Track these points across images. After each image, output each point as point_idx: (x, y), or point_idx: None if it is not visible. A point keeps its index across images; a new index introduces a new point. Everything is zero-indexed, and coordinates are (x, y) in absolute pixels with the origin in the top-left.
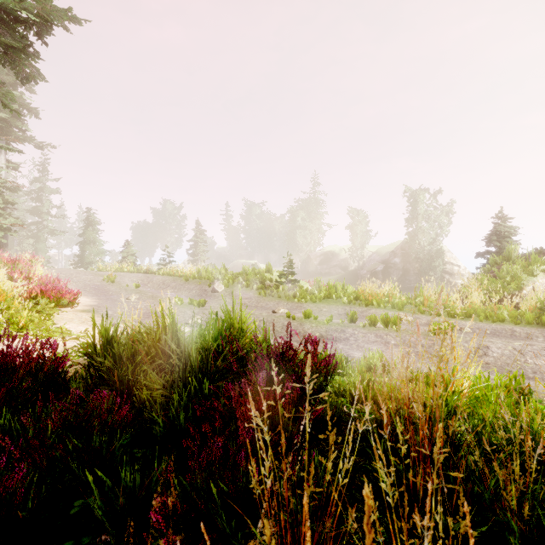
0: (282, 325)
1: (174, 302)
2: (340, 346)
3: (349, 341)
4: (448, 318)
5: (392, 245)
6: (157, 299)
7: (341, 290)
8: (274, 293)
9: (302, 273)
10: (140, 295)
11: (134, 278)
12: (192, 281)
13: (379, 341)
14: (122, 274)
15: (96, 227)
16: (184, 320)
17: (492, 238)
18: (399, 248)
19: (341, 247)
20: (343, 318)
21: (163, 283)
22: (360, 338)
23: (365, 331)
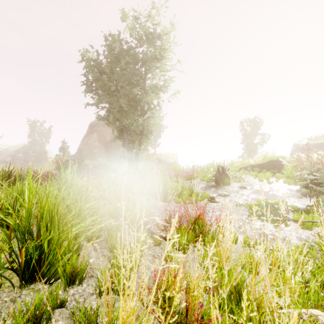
0: None
1: None
2: None
3: None
4: None
5: (18, 146)
6: None
7: None
8: None
9: None
10: None
11: None
12: None
13: None
14: None
15: None
16: None
17: (61, 149)
18: (22, 148)
19: None
20: None
21: None
22: None
23: None
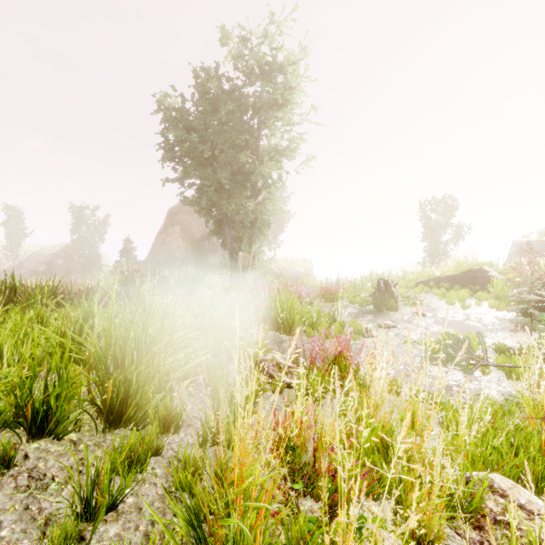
0: None
1: None
2: None
3: None
4: None
5: (56, 247)
6: None
7: None
8: None
9: None
10: None
11: None
12: None
13: None
14: None
15: None
16: None
17: (123, 252)
18: (63, 251)
19: None
20: None
21: None
22: None
23: None
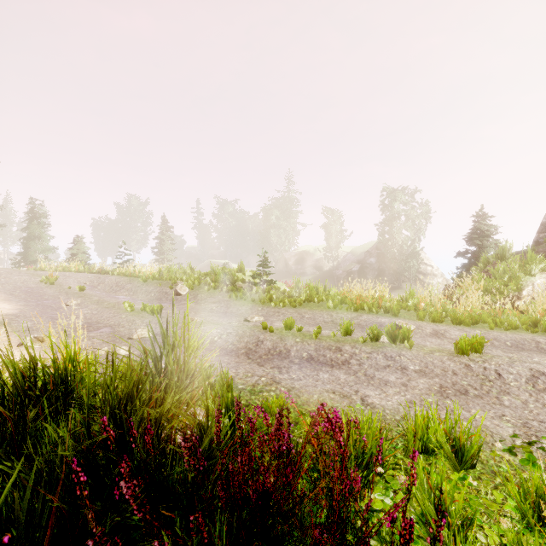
0: (256, 341)
1: (124, 308)
2: (341, 376)
3: (351, 365)
4: (452, 325)
5: (367, 245)
6: (104, 304)
7: (323, 292)
8: (247, 296)
9: (276, 274)
10: (84, 299)
11: (81, 278)
12: (152, 282)
13: (392, 365)
14: (67, 274)
15: (42, 221)
16: (128, 334)
17: (473, 236)
18: (375, 248)
19: (315, 247)
20: (331, 328)
21: (116, 284)
22: (365, 361)
23: (369, 350)
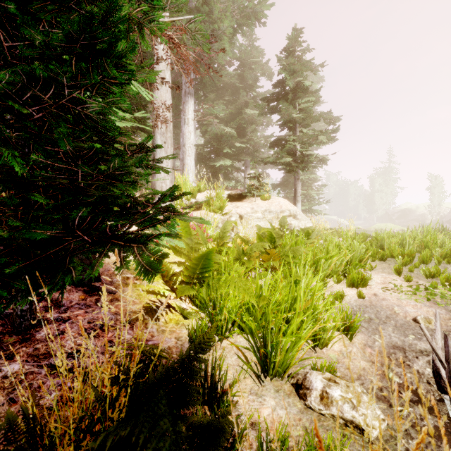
0: None
1: None
2: None
3: None
4: None
5: None
6: None
7: None
8: None
9: None
10: None
11: None
12: None
13: None
14: None
15: None
16: None
17: None
18: None
19: (417, 205)
20: None
21: None
22: None
23: None
